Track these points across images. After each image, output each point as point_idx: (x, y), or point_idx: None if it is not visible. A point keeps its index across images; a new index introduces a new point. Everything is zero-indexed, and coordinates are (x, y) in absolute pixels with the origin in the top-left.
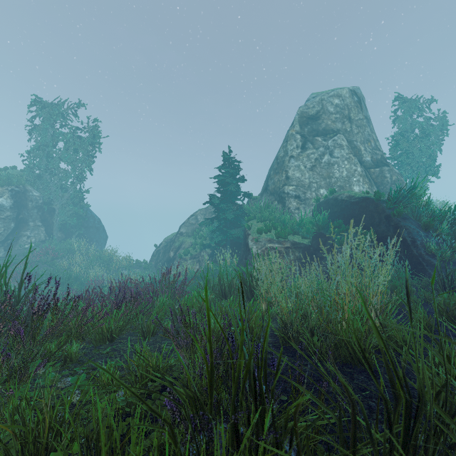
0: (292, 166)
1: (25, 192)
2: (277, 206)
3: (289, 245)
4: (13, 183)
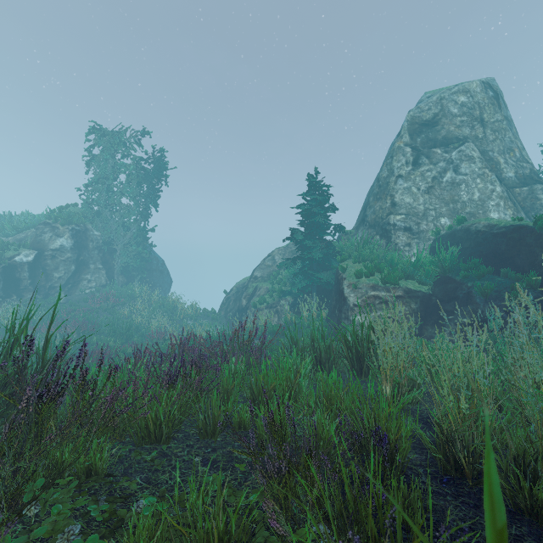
0: (400, 188)
1: (85, 231)
2: (379, 242)
3: (401, 293)
4: (73, 221)
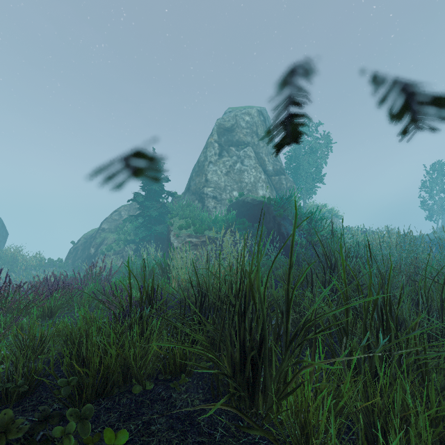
0: (211, 170)
1: None
2: (198, 205)
3: (205, 239)
4: None
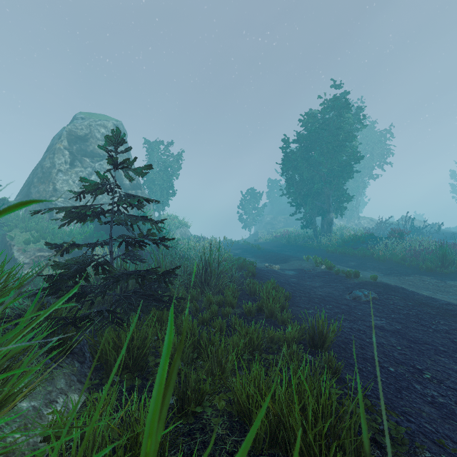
0: (60, 179)
1: None
2: (44, 216)
3: None
4: None
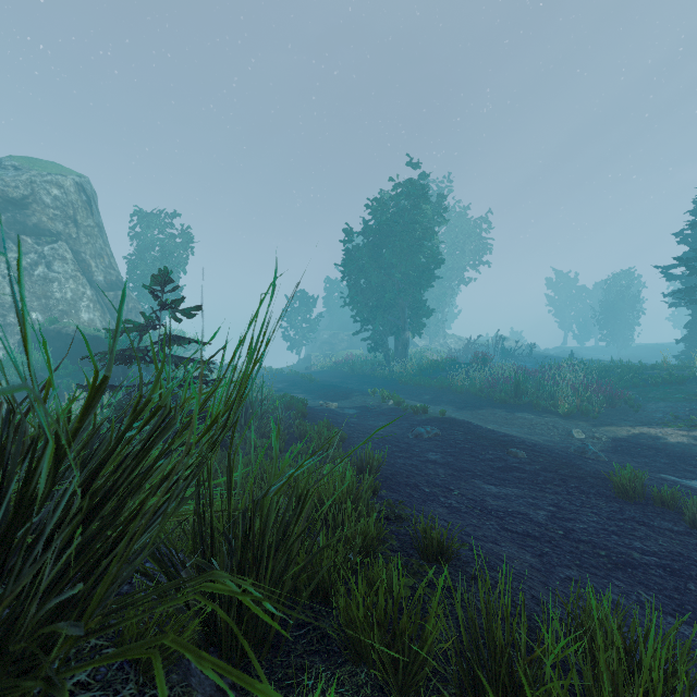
0: None
1: None
2: None
3: None
4: None
